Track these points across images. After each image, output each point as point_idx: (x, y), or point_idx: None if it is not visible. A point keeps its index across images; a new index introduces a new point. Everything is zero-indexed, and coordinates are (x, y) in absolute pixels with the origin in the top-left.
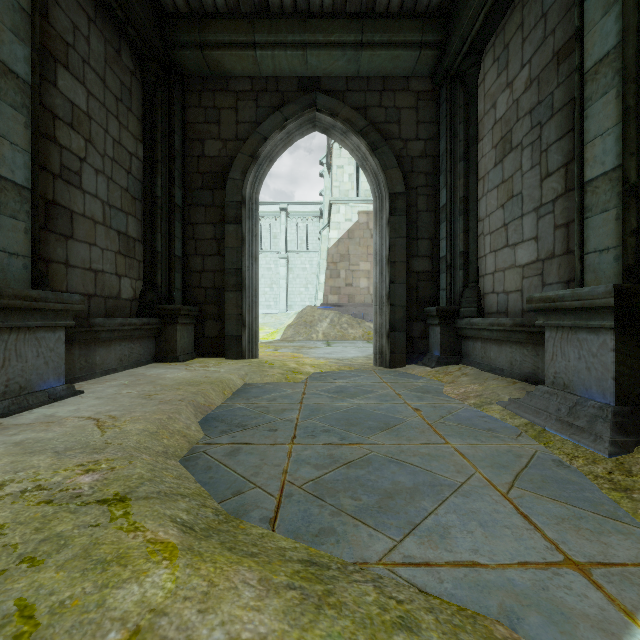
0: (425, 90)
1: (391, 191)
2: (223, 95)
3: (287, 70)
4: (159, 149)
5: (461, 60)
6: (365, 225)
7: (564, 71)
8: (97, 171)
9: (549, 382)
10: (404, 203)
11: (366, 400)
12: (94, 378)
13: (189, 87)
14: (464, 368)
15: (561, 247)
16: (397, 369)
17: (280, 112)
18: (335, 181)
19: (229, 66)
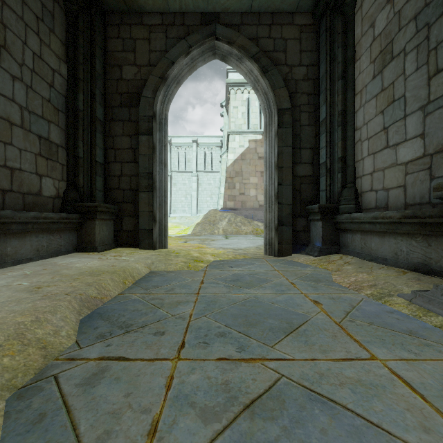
0: (307, 24)
1: (279, 107)
2: (138, 28)
3: (191, 5)
4: (81, 69)
5: None
6: (254, 150)
7: None
8: (14, 77)
9: None
10: (290, 117)
11: (262, 290)
12: (3, 268)
13: (109, 21)
14: (345, 257)
15: None
16: (284, 257)
17: (185, 40)
18: (232, 117)
19: (142, 1)
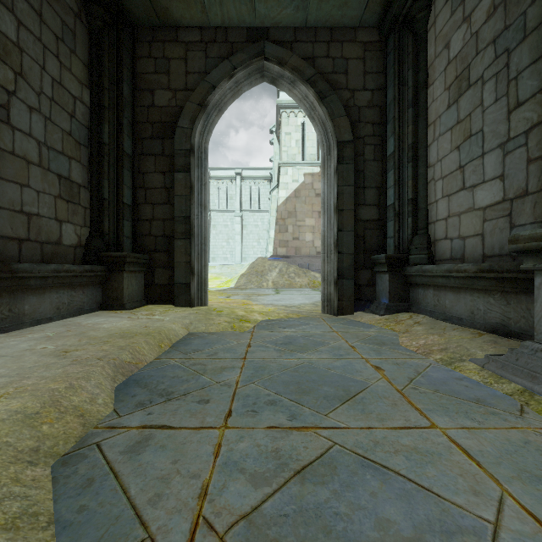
0: (372, 41)
1: (339, 139)
2: (173, 46)
3: (235, 19)
4: (106, 96)
5: (411, 4)
6: (310, 185)
7: None
8: (31, 108)
9: (541, 338)
10: (352, 151)
11: (318, 354)
12: (20, 329)
13: (139, 38)
14: (415, 316)
15: (537, 183)
16: (345, 316)
17: (228, 61)
18: (283, 146)
19: (177, 14)
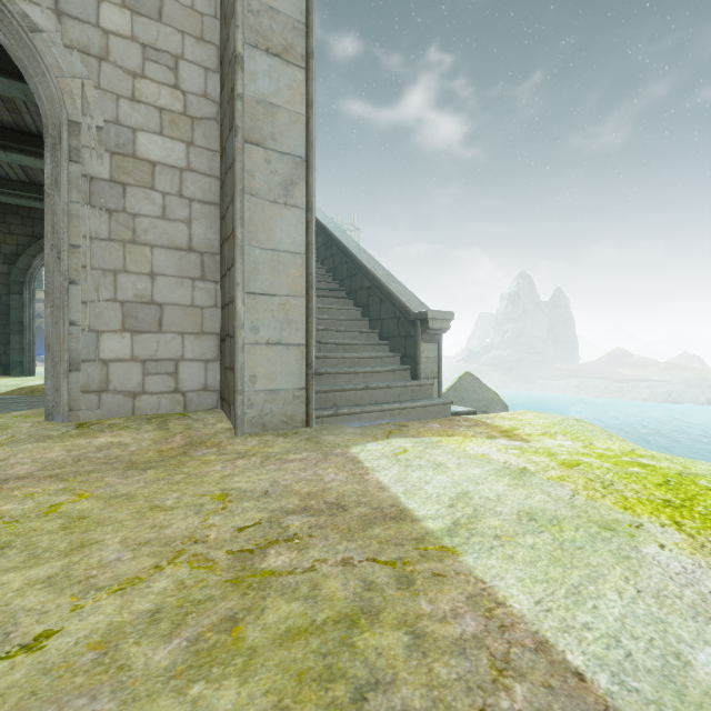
0: None
1: None
2: None
3: None
4: None
5: None
6: None
7: None
8: None
9: None
10: None
11: None
12: None
13: None
14: None
15: None
16: None
17: None
18: None
19: None
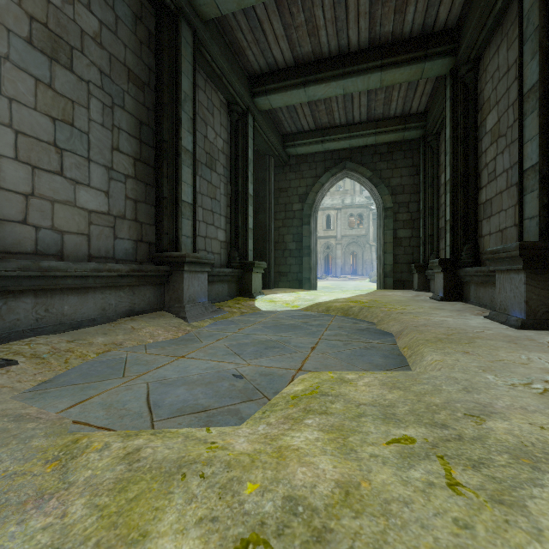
0: None
1: None
2: None
3: None
4: None
5: None
6: None
7: (133, 91)
8: None
9: (187, 301)
10: None
11: (261, 337)
12: None
13: None
14: (39, 341)
15: (131, 214)
16: None
17: None
18: None
19: None
